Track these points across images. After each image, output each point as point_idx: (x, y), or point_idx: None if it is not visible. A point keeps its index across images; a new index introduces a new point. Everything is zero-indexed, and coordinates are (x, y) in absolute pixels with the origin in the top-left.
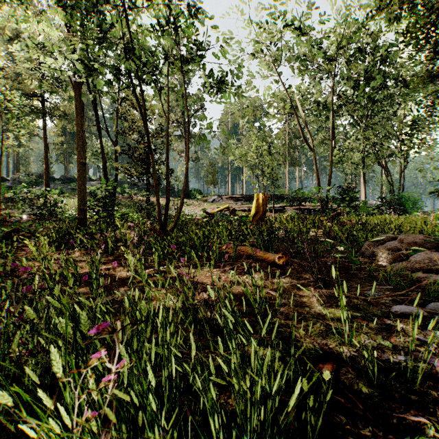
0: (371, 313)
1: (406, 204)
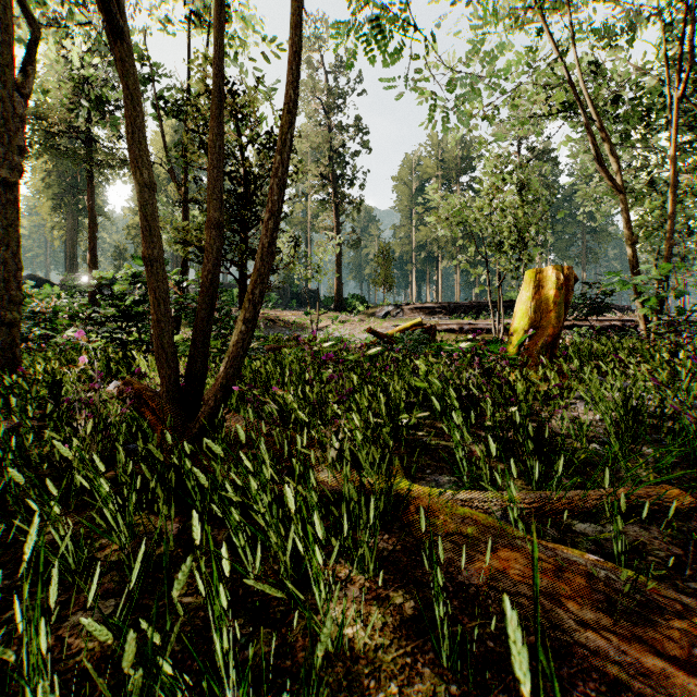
0: None
1: None
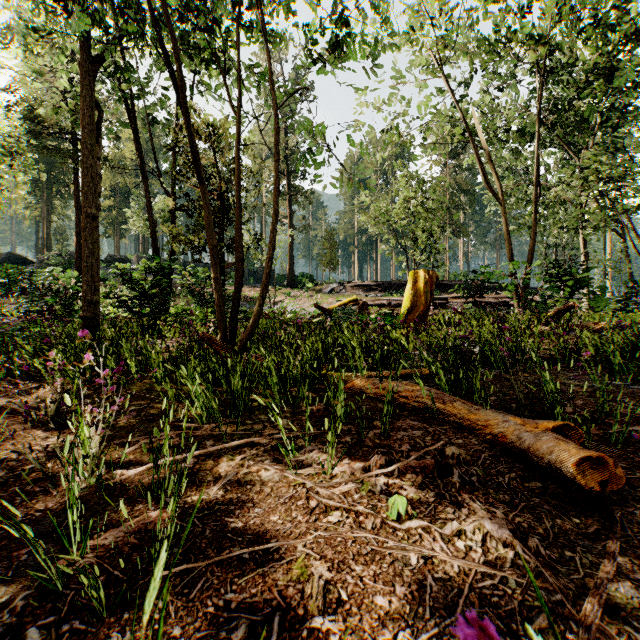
0: None
1: None
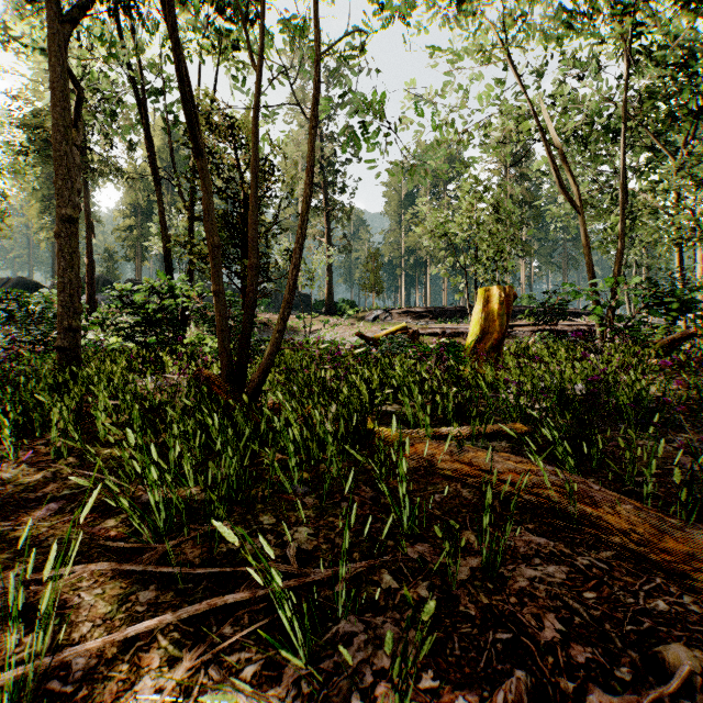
0: None
1: None
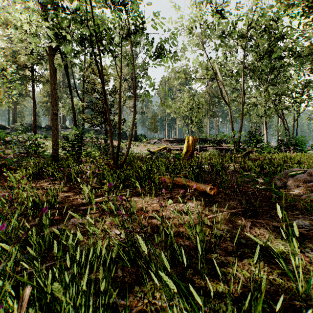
0: (308, 247)
1: (300, 145)
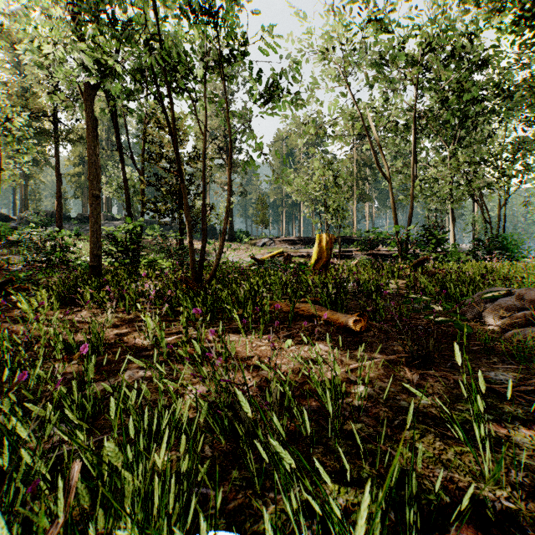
0: (507, 413)
1: (509, 248)
